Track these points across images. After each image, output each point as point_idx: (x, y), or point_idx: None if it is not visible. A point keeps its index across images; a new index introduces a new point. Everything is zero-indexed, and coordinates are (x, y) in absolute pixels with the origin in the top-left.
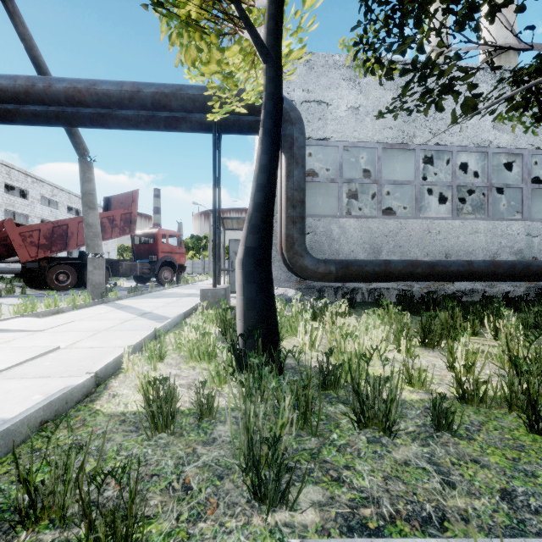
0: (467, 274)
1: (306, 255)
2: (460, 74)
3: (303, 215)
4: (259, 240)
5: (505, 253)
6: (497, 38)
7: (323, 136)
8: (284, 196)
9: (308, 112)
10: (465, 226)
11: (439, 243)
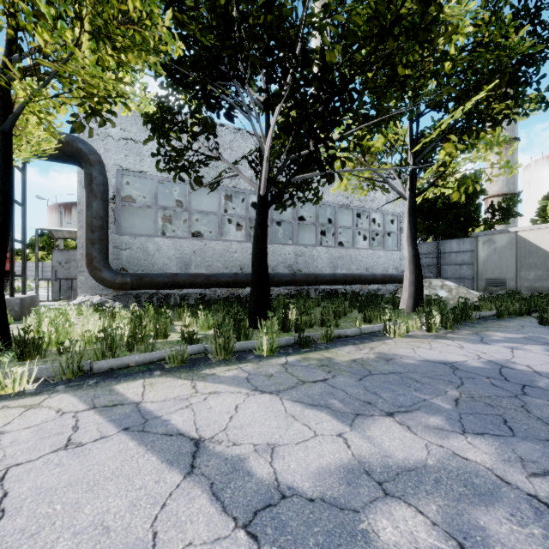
0: (234, 283)
1: (104, 269)
2: (251, 139)
3: (103, 238)
4: None
5: (281, 267)
6: None
7: (139, 170)
8: (85, 222)
9: (126, 147)
10: None
11: (236, 259)
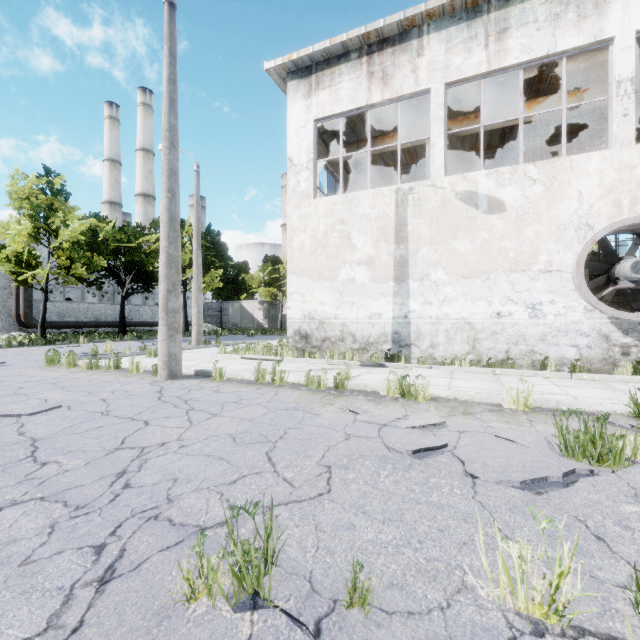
0: (99, 326)
1: (34, 319)
2: None
3: (32, 305)
4: (44, 321)
5: None
6: (144, 186)
7: None
8: (24, 298)
9: None
10: (104, 306)
11: (93, 313)
